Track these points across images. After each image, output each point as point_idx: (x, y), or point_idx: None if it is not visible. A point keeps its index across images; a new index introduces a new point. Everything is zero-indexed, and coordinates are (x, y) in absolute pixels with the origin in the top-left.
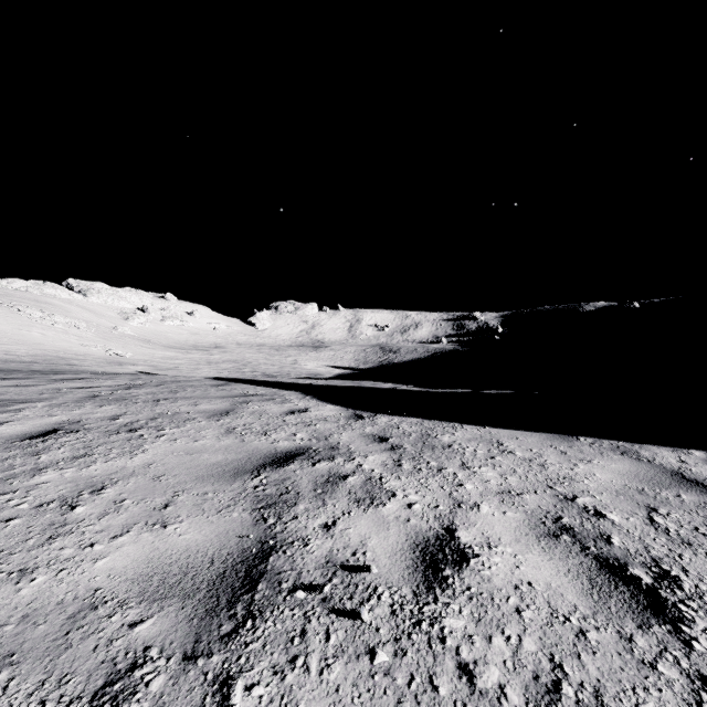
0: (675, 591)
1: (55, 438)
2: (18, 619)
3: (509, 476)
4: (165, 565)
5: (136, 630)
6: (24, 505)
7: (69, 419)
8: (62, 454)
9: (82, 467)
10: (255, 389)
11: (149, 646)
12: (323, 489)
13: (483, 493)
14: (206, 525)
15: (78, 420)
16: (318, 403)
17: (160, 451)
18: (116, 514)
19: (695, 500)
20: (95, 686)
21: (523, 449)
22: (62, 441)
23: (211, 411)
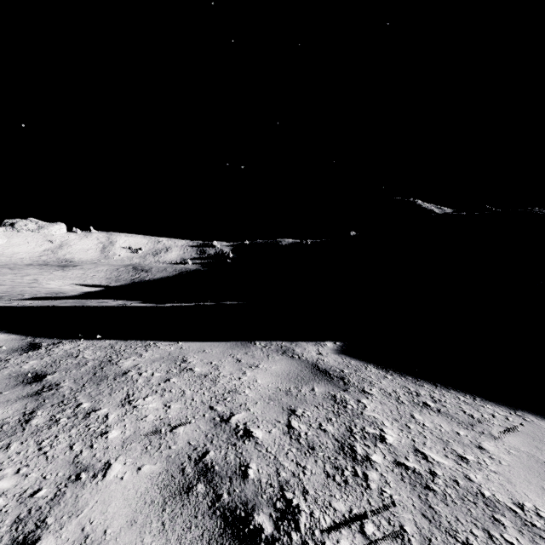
0: (292, 536)
1: None
2: None
3: (174, 403)
4: None
5: None
6: None
7: None
8: None
9: None
10: None
11: None
12: None
13: (128, 440)
14: None
15: None
16: None
17: None
18: None
19: (323, 392)
20: None
21: (204, 363)
22: None
23: None
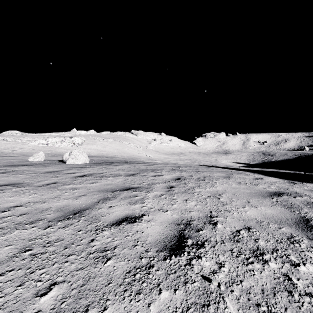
0: None
1: (183, 180)
2: (241, 220)
3: None
4: (270, 216)
5: (281, 229)
6: (203, 196)
7: (179, 175)
8: (192, 185)
9: (204, 189)
10: (225, 169)
11: (291, 233)
12: (309, 206)
13: None
14: (271, 209)
15: (181, 176)
16: (264, 176)
17: (222, 187)
18: (234, 202)
19: None
20: (285, 237)
21: None
22: (186, 181)
23: (221, 176)
